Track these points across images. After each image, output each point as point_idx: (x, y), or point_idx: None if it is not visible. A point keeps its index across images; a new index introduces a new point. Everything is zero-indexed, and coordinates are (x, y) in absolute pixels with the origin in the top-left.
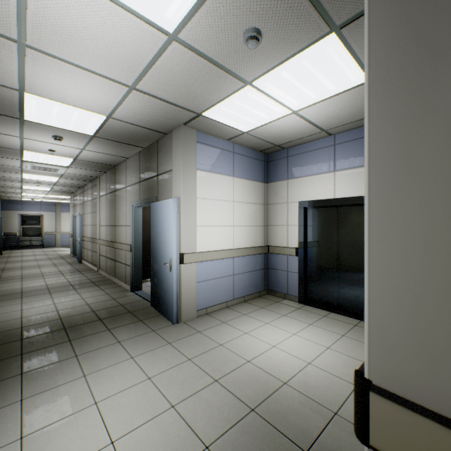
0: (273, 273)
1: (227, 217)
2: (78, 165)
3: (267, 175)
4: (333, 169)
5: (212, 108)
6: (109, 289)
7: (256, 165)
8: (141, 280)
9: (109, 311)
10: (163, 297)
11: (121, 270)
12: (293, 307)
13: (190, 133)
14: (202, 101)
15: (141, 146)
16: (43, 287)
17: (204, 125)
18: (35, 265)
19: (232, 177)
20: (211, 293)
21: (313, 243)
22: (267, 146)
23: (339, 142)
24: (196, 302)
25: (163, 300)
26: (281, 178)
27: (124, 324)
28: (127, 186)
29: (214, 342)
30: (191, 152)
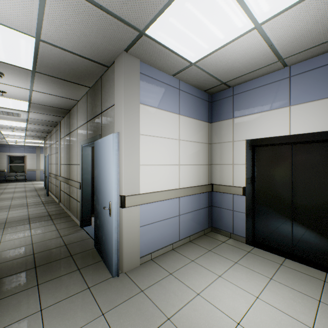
0: (217, 211)
1: (172, 155)
2: (36, 109)
3: (211, 115)
4: (288, 103)
5: (157, 19)
6: (61, 223)
7: (201, 104)
8: (90, 216)
9: (49, 254)
10: (104, 243)
11: (74, 206)
12: (242, 250)
13: (133, 62)
14: (144, 3)
15: (87, 86)
16: (2, 220)
17: (148, 51)
18: (10, 197)
19: (177, 114)
20: (156, 236)
21: (262, 182)
22: (213, 84)
23: (296, 73)
24: (140, 248)
25: (103, 246)
26: (226, 117)
27: (58, 275)
28: (78, 127)
29: (160, 312)
30: (134, 83)
